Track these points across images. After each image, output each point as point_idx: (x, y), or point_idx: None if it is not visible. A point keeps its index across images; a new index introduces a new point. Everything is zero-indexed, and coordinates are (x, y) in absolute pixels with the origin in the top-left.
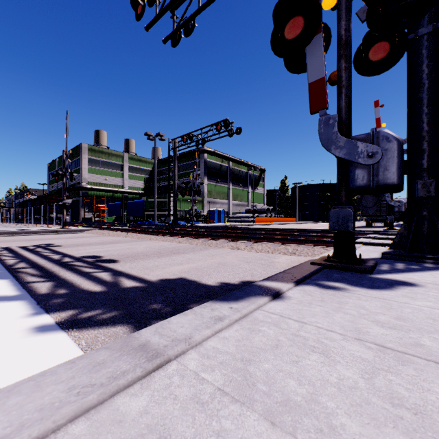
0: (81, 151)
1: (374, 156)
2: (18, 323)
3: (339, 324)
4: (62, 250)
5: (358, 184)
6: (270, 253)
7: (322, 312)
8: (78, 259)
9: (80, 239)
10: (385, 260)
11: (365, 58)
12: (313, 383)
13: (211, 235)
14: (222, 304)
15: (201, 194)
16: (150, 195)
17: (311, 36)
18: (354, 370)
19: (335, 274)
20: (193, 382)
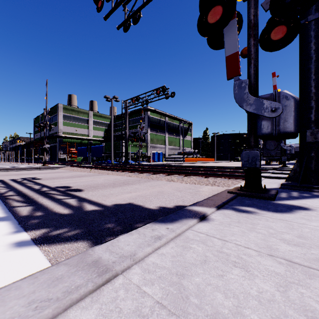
0: (58, 109)
1: (276, 111)
2: (1, 239)
3: (254, 242)
4: (41, 182)
5: (264, 132)
6: (196, 184)
7: (239, 231)
8: (53, 189)
9: (56, 174)
10: (283, 190)
11: (268, 38)
12: (237, 296)
13: (153, 171)
14: (160, 225)
15: (145, 141)
16: (108, 141)
17: (227, 21)
18: (271, 283)
19: (246, 201)
20: (136, 295)
